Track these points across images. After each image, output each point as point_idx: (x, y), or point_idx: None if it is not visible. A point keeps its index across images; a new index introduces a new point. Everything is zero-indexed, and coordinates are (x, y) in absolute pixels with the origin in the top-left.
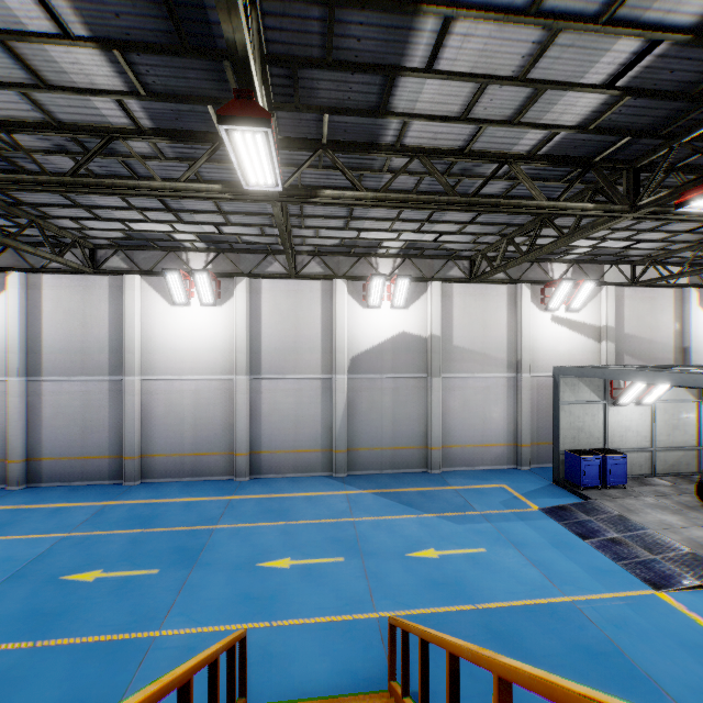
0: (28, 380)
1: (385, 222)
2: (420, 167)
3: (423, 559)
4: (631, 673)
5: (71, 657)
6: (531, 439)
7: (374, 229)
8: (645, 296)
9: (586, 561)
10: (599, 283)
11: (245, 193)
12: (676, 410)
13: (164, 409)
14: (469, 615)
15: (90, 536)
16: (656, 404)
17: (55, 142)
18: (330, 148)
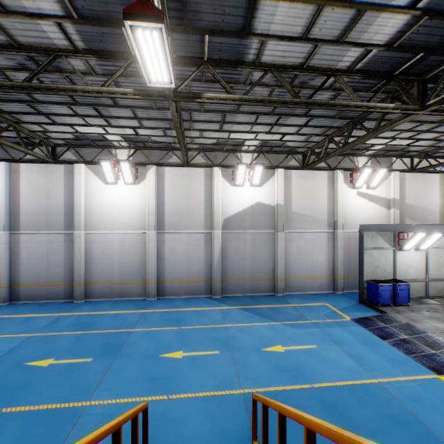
0: (11, 233)
1: (246, 125)
2: (272, 81)
3: (273, 352)
4: (427, 436)
5: (26, 420)
6: (343, 274)
7: (239, 131)
8: (419, 178)
9: (386, 354)
10: (388, 170)
11: (150, 95)
12: (441, 254)
13: (100, 252)
14: (307, 392)
15: (48, 336)
16: (428, 250)
17: (19, 61)
18: (209, 64)
